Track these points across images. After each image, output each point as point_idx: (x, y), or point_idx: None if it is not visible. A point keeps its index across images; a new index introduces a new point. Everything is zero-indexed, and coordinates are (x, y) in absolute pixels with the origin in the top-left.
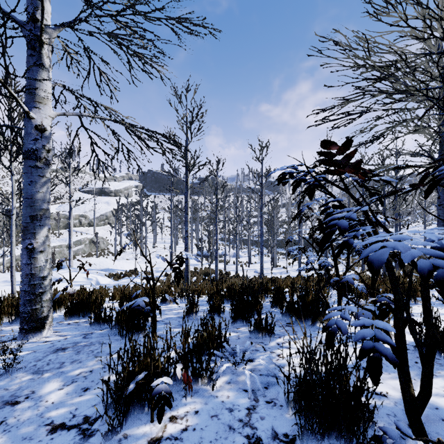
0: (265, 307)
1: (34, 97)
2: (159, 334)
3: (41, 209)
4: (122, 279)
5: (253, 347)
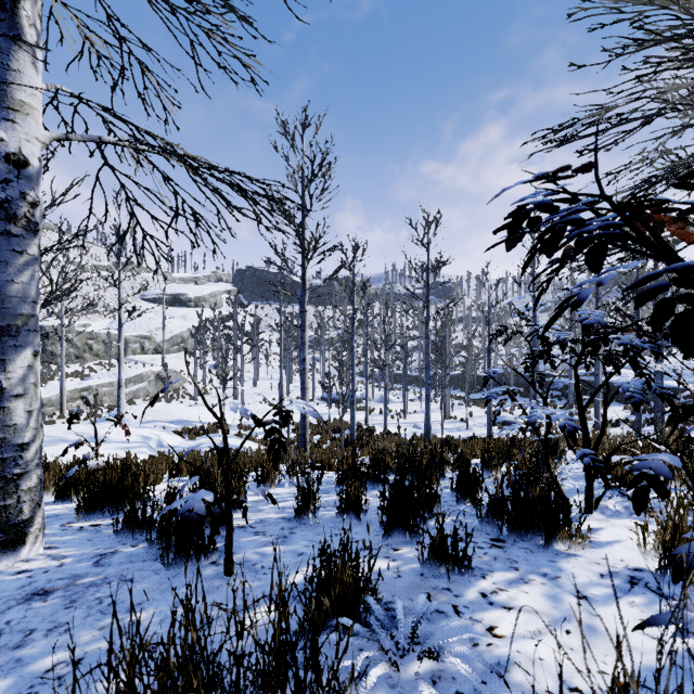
0: (442, 499)
1: (3, 100)
2: (241, 560)
3: (19, 315)
4: (200, 439)
5: (431, 601)
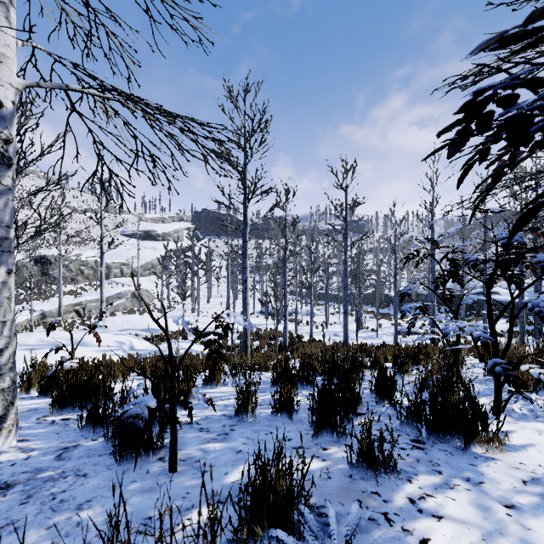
0: (363, 399)
1: None
2: (186, 456)
3: None
4: (164, 344)
5: (361, 507)
